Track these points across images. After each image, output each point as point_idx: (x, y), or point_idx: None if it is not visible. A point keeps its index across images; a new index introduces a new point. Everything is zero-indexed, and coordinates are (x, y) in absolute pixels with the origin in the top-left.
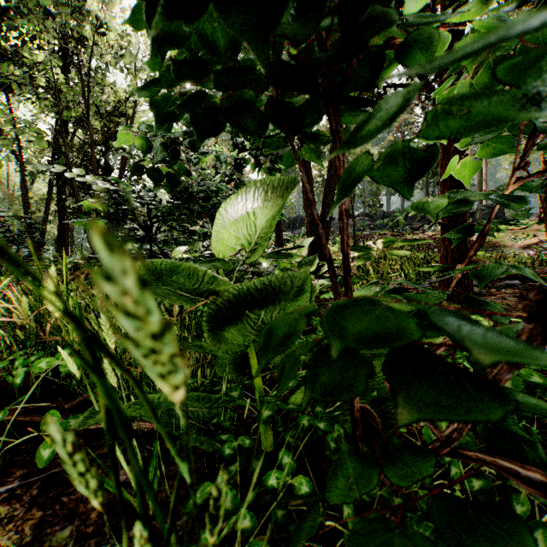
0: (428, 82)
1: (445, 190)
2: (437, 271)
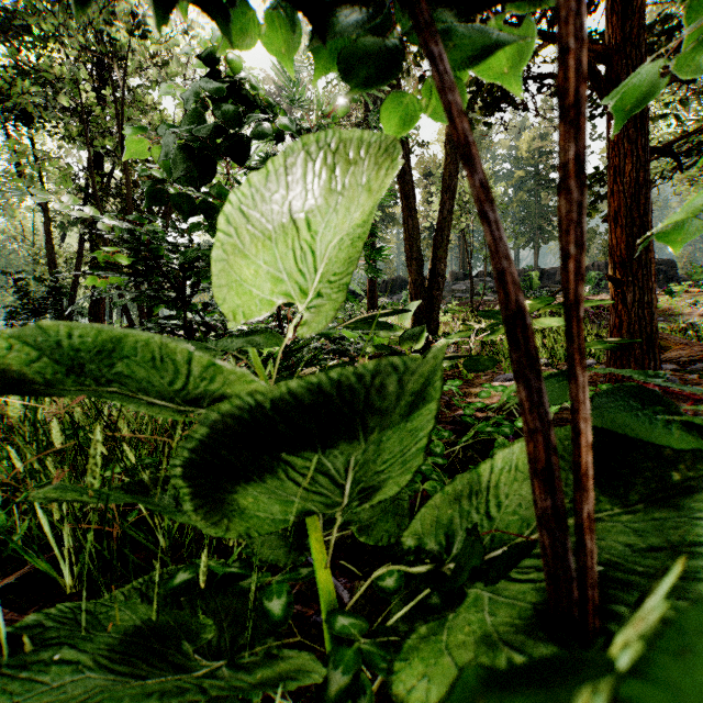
0: (594, 68)
1: (618, 228)
2: (609, 349)
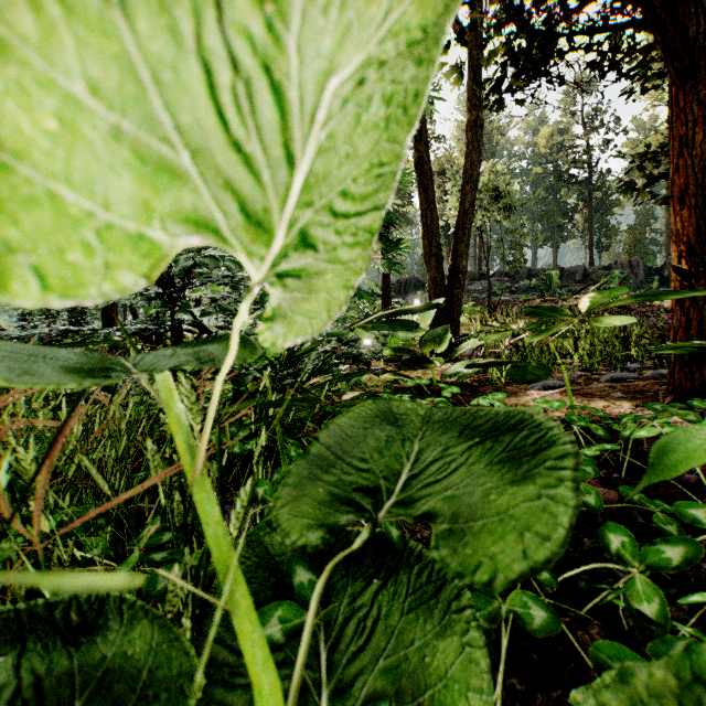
0: (658, 17)
1: (684, 210)
2: (679, 353)
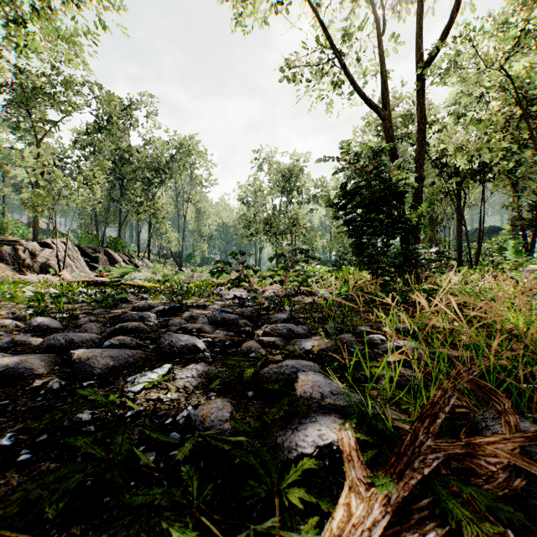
0: None
1: None
2: None
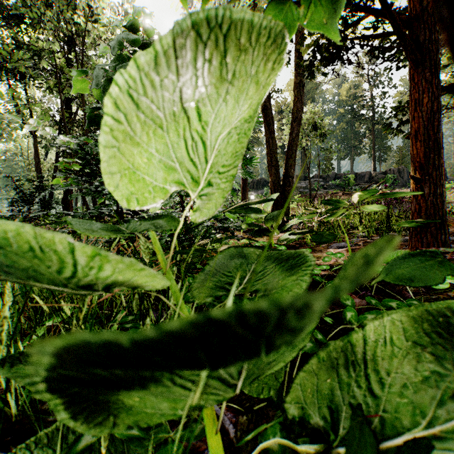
0: (402, 30)
1: (418, 142)
2: (413, 226)
